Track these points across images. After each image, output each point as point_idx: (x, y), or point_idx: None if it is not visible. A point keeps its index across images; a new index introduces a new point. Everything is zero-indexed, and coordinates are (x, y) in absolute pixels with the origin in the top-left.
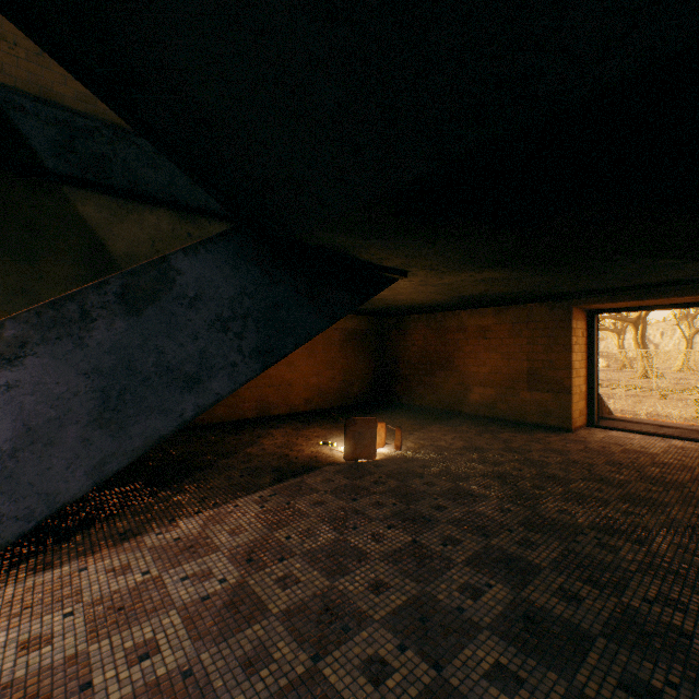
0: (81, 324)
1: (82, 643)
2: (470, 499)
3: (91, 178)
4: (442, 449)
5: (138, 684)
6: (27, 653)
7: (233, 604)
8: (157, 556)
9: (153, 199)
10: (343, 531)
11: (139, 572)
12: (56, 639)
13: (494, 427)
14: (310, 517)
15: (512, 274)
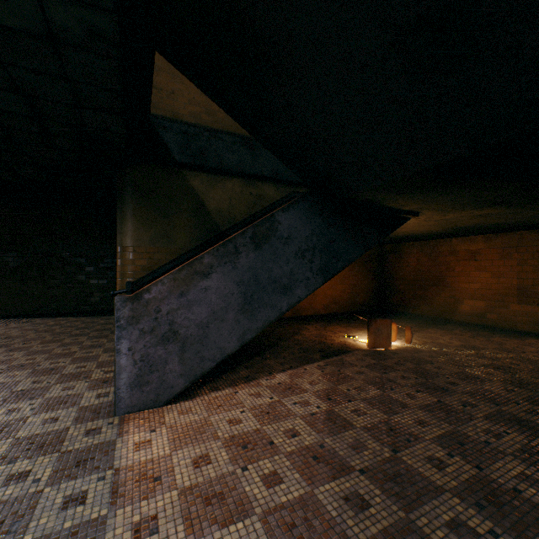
0: (234, 255)
1: (257, 425)
2: (476, 380)
3: (198, 164)
4: (443, 345)
5: (297, 446)
6: (233, 425)
7: (330, 419)
8: (272, 390)
9: (230, 172)
10: (384, 390)
11: (267, 397)
12: (243, 421)
13: (485, 332)
14: (357, 380)
15: (509, 210)
